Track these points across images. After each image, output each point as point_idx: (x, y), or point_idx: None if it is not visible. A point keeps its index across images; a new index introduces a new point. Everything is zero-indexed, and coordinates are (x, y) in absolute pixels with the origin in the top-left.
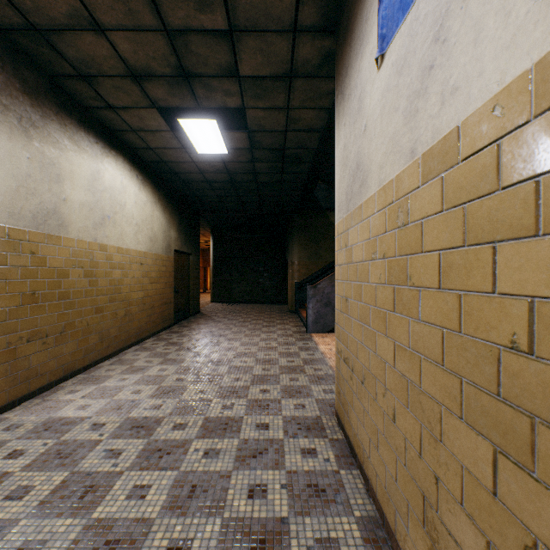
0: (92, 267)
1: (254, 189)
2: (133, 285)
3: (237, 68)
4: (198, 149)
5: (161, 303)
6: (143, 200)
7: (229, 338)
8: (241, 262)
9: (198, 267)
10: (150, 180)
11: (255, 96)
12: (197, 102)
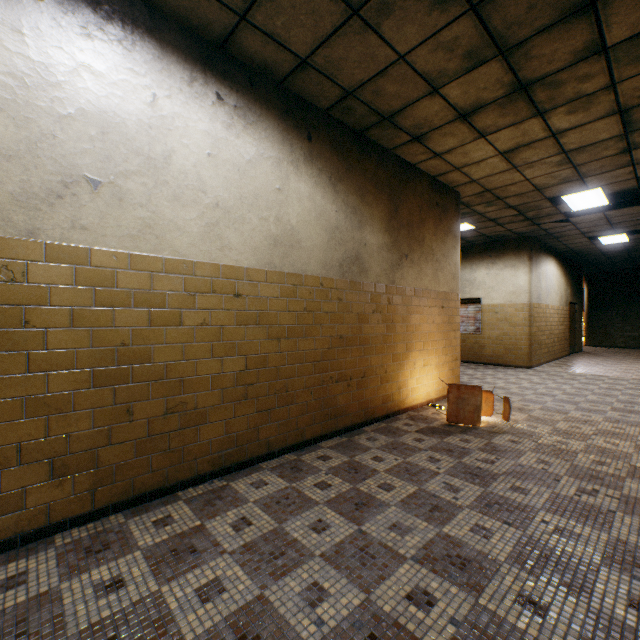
0: (545, 316)
1: None
2: (554, 326)
3: None
4: (603, 243)
5: (563, 338)
6: (557, 276)
7: (626, 363)
8: (622, 307)
9: (579, 314)
10: (559, 261)
11: None
12: (614, 232)
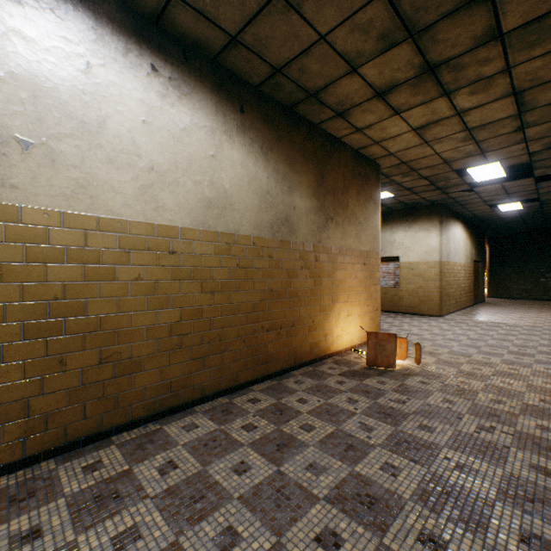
0: (453, 272)
1: (539, 216)
2: (461, 280)
3: (537, 192)
4: (501, 210)
5: (468, 291)
6: (464, 238)
7: (521, 312)
8: (517, 264)
9: (482, 270)
10: (465, 225)
11: (546, 194)
12: (510, 201)
